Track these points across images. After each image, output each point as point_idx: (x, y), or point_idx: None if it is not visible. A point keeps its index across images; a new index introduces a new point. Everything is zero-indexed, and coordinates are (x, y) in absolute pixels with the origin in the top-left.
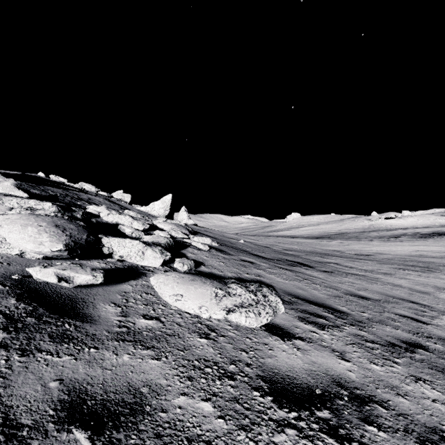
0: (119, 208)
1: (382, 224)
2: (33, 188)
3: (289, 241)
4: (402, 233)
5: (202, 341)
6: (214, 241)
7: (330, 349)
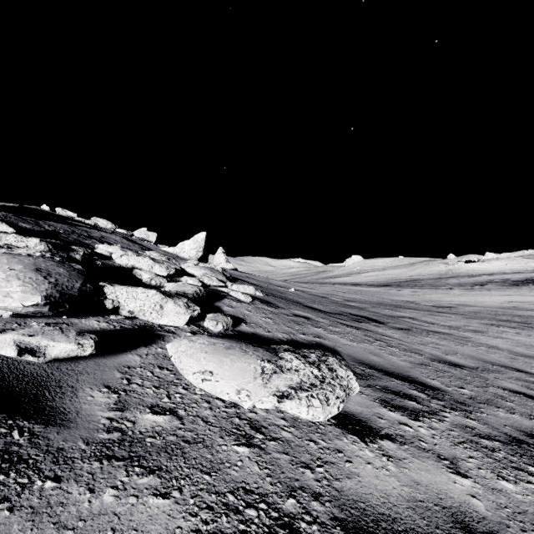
0: (140, 249)
1: (462, 268)
2: (22, 221)
3: (350, 290)
4: (487, 280)
5: (241, 452)
6: (258, 290)
7: (435, 454)
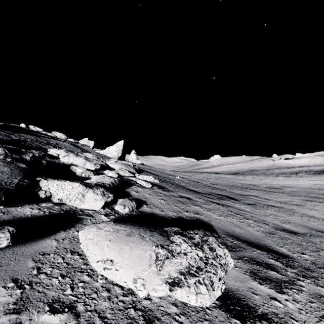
0: (81, 151)
1: (282, 163)
2: None
3: (214, 177)
4: (299, 170)
5: None
6: (156, 179)
7: None
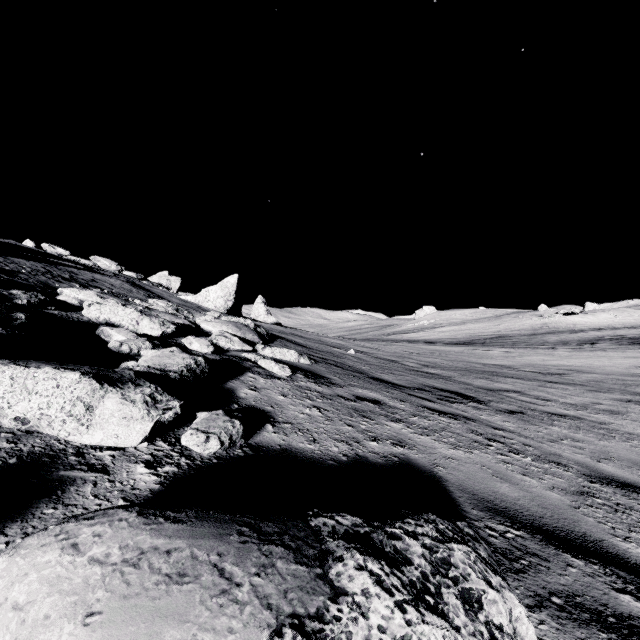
0: (145, 297)
1: (560, 322)
2: None
3: (425, 350)
4: (596, 337)
5: None
6: (303, 355)
7: None
